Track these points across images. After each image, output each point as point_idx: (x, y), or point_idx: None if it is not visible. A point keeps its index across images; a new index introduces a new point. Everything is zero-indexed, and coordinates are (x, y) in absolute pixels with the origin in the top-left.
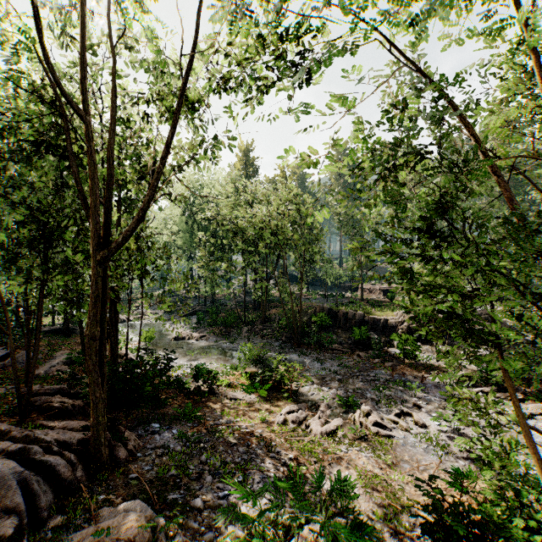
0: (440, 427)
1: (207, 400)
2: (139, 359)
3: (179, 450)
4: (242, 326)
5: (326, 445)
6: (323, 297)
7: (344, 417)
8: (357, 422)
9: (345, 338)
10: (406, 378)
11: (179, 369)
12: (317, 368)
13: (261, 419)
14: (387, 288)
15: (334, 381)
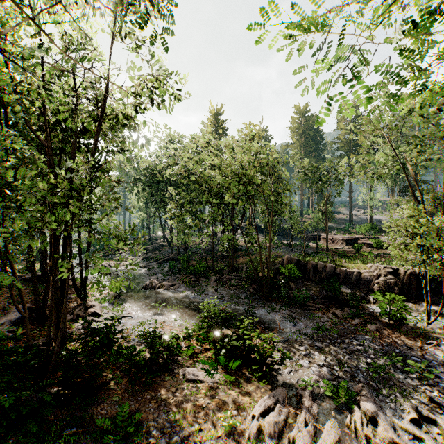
0: None
1: (160, 382)
2: None
3: None
4: (211, 275)
5: None
6: (287, 247)
7: (338, 419)
8: (361, 434)
9: (315, 291)
10: (400, 350)
11: (141, 326)
12: (290, 330)
13: (225, 429)
14: (350, 238)
15: (313, 351)
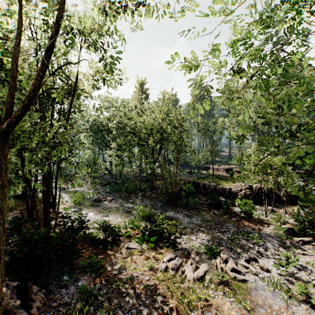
0: (279, 271)
1: (111, 249)
2: (44, 232)
3: (78, 307)
4: (138, 192)
5: (198, 290)
6: (188, 173)
7: (208, 262)
8: (219, 267)
9: (204, 200)
10: (247, 230)
11: (95, 223)
12: (187, 222)
13: (148, 267)
14: (228, 168)
15: (199, 232)
